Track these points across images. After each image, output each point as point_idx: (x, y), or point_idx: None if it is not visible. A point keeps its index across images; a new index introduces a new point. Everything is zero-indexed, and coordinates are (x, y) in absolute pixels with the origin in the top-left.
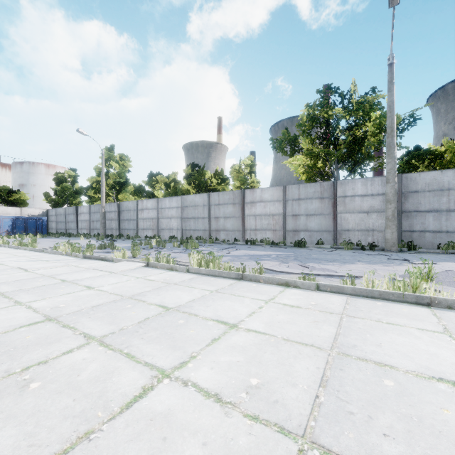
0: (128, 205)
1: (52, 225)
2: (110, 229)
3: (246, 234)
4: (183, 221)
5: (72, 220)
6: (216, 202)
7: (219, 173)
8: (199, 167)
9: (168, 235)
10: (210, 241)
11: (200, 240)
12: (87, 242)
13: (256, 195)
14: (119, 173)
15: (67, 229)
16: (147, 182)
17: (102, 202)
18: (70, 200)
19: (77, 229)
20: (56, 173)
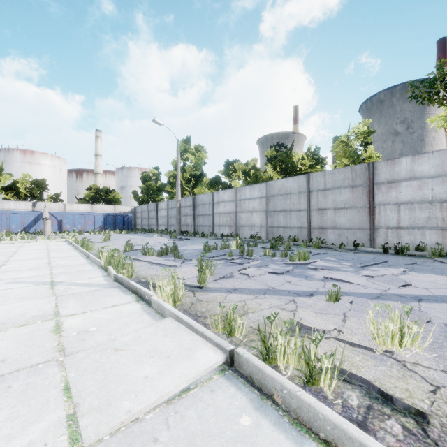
0: (203, 199)
1: (139, 221)
2: (185, 225)
3: (377, 235)
4: (268, 215)
5: (153, 216)
6: (320, 187)
7: (312, 152)
8: (285, 147)
9: (248, 234)
10: (314, 244)
11: (296, 242)
12: (158, 241)
13: (399, 169)
14: (195, 165)
15: (150, 226)
16: (223, 171)
17: (177, 196)
18: (154, 198)
19: (157, 225)
20: (142, 173)
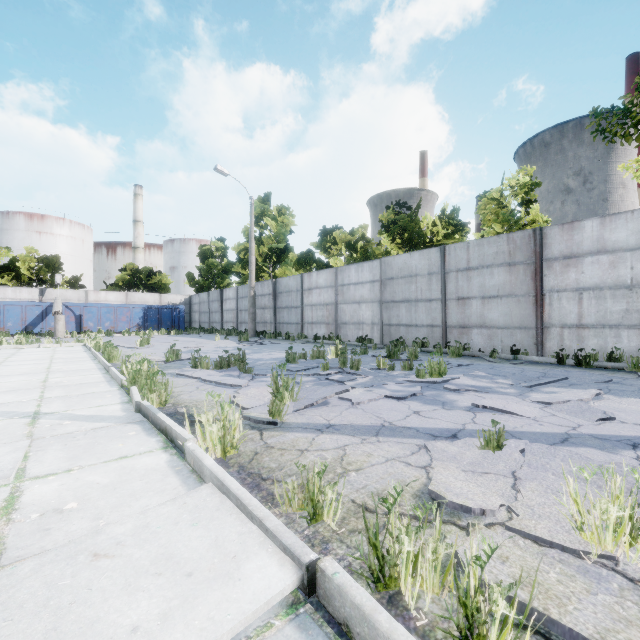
0: (288, 284)
1: (196, 316)
2: (263, 322)
3: (547, 338)
4: (383, 308)
5: (217, 310)
6: (461, 265)
7: (448, 214)
8: (408, 208)
9: (354, 335)
10: (452, 351)
11: (425, 348)
12: (220, 346)
13: (581, 238)
14: (277, 234)
15: (211, 323)
16: (318, 243)
17: (251, 279)
18: (217, 282)
19: (222, 322)
20: (201, 246)
